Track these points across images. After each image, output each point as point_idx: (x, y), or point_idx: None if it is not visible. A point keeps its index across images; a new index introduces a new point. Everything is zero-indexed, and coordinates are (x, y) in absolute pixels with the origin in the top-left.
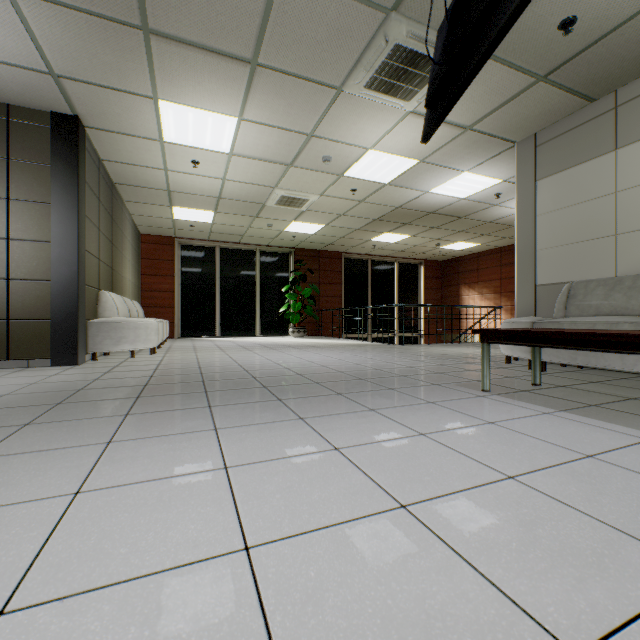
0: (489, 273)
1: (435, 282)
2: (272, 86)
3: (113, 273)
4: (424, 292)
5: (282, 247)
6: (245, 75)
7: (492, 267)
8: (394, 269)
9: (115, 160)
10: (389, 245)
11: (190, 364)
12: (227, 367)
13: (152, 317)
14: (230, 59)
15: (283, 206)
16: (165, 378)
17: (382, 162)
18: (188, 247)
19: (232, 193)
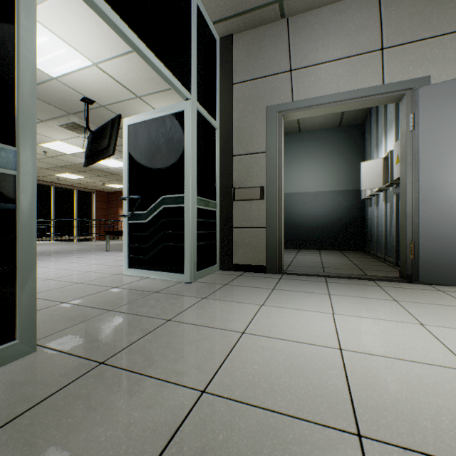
0: None
1: (104, 204)
2: None
3: None
4: (96, 210)
5: None
6: None
7: None
8: (74, 194)
9: None
10: (70, 179)
11: None
12: None
13: None
14: None
15: None
16: None
17: (66, 146)
18: None
19: None
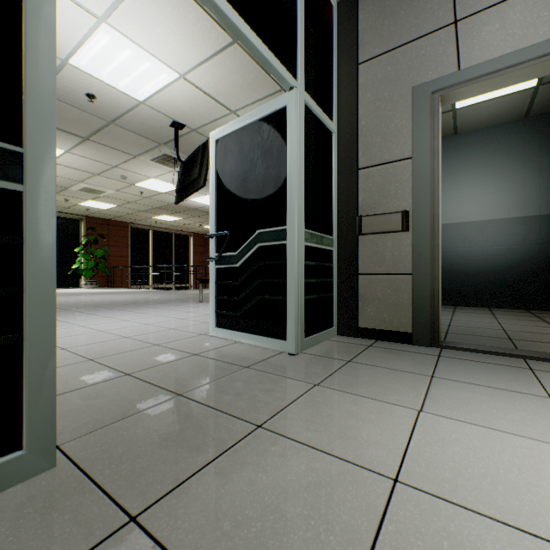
0: None
1: (201, 249)
2: (95, 147)
3: None
4: (194, 255)
5: (74, 214)
6: (79, 140)
7: None
8: (172, 238)
9: None
10: (167, 222)
11: None
12: (59, 303)
13: None
14: (71, 134)
15: (84, 192)
16: None
17: (160, 184)
18: None
19: None
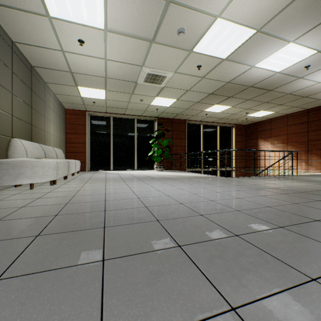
0: (279, 131)
1: (241, 137)
2: None
3: (32, 128)
4: (235, 143)
5: (150, 117)
6: None
7: (281, 127)
8: (217, 130)
9: (23, 42)
10: (215, 114)
11: (63, 198)
12: (91, 204)
13: (72, 158)
14: None
15: (149, 83)
16: (4, 226)
17: (225, 34)
18: (94, 117)
19: (113, 73)
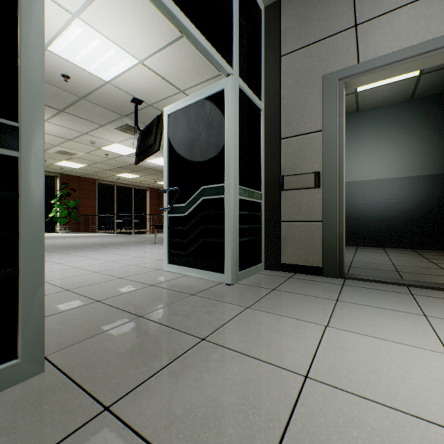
0: None
1: (156, 200)
2: (69, 117)
3: None
4: (150, 206)
5: (50, 172)
6: (55, 112)
7: None
8: (132, 192)
9: None
10: (128, 179)
11: None
12: None
13: None
14: (49, 107)
15: (60, 154)
16: None
17: (122, 148)
18: None
19: None
